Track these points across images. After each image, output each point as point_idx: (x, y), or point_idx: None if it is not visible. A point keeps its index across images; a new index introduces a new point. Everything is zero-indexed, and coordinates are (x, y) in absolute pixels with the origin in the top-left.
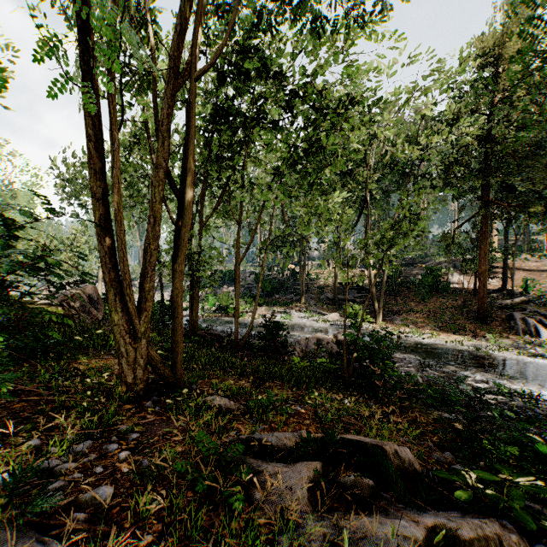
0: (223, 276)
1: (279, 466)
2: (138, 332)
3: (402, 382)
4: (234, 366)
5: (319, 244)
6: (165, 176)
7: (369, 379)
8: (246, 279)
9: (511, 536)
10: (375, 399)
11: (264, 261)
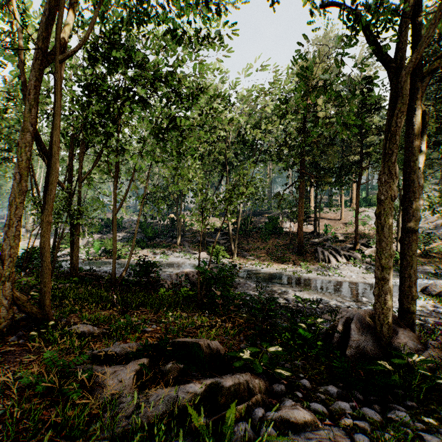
0: (110, 223)
1: (118, 367)
2: (2, 276)
3: (234, 299)
4: (106, 299)
5: (192, 198)
6: (32, 139)
7: (212, 300)
8: (132, 226)
9: (255, 380)
10: (218, 314)
11: (139, 212)
